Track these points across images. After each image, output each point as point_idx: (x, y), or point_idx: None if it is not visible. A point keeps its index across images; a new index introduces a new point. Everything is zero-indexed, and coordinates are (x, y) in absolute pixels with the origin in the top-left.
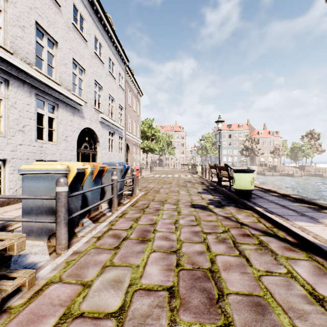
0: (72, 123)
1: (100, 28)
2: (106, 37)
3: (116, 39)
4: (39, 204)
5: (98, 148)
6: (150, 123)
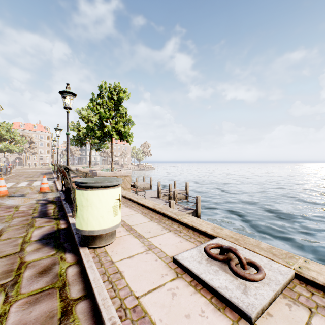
0: None
1: None
2: None
3: None
4: None
5: None
6: (9, 127)
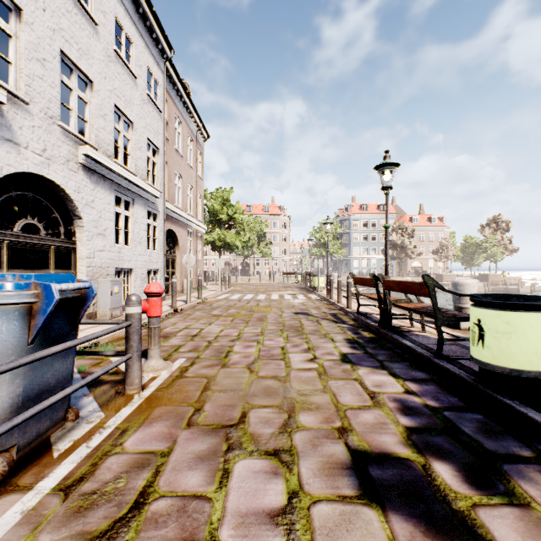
0: None
1: None
2: None
3: None
4: None
5: (80, 235)
6: (226, 196)
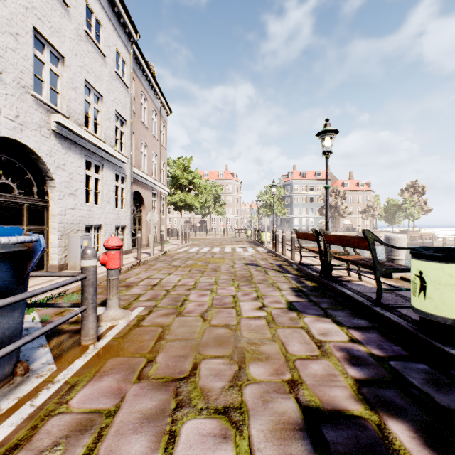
0: None
1: None
2: None
3: None
4: None
5: (52, 194)
6: (186, 164)
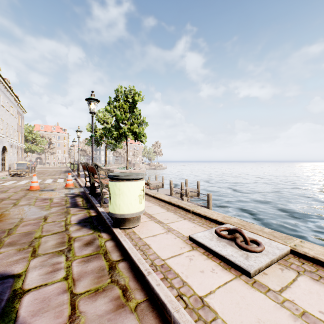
0: (0, 145)
1: (8, 95)
2: (10, 97)
3: (15, 95)
4: (22, 169)
5: (6, 154)
6: (31, 129)
